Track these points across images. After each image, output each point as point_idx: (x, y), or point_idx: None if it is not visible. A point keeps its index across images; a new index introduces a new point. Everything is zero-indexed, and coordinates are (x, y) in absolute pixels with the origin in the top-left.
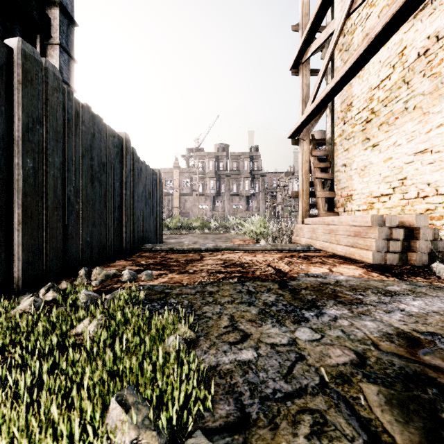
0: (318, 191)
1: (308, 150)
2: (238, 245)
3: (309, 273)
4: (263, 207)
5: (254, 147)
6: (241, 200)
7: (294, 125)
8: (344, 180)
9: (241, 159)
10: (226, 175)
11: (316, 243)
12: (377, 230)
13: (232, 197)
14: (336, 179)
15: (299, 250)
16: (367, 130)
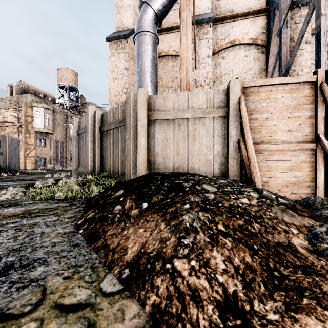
0: None
1: None
2: None
3: None
4: None
5: None
6: None
7: None
8: None
9: None
10: None
11: None
12: None
13: None
14: None
15: None
16: None
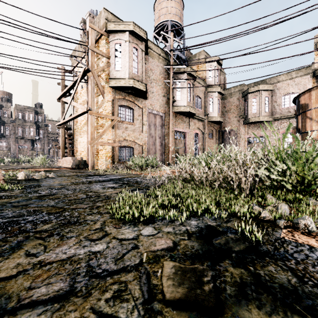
0: (68, 148)
1: (64, 132)
2: (33, 166)
3: (55, 170)
4: (47, 148)
5: (38, 104)
6: (27, 142)
7: (58, 123)
8: (76, 145)
9: (26, 112)
10: (11, 122)
11: (63, 165)
12: (73, 160)
13: (17, 139)
14: (74, 144)
15: (57, 168)
16: (80, 132)
